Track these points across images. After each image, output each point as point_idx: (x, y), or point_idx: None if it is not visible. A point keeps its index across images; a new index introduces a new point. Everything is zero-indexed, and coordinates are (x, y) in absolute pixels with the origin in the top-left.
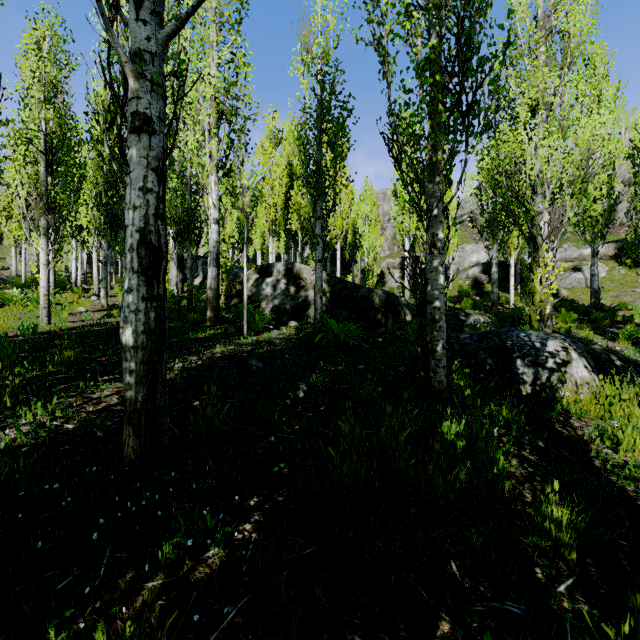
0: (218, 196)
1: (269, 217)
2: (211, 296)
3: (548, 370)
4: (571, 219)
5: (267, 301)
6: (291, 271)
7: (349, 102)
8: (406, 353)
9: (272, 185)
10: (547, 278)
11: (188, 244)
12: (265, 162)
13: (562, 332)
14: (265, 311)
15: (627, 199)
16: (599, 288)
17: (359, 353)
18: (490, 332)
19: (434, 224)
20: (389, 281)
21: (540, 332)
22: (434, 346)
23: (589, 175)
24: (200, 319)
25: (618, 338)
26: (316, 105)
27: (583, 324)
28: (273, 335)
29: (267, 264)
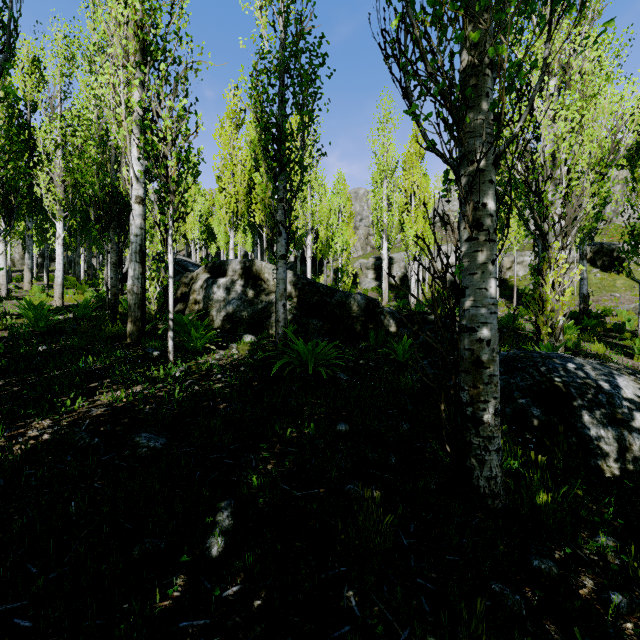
0: (143, 166)
1: (229, 208)
2: (132, 303)
3: (639, 433)
4: (589, 212)
5: (218, 307)
6: (249, 270)
7: (321, 43)
8: (402, 388)
9: (233, 171)
10: (559, 283)
11: (112, 233)
12: (225, 144)
13: (570, 346)
14: (215, 320)
15: (624, 196)
16: (588, 293)
17: (336, 391)
18: (518, 359)
19: (478, 186)
20: (363, 282)
21: (590, 360)
22: (479, 411)
23: (613, 158)
24: (122, 333)
25: (634, 354)
26: (278, 52)
27: (585, 335)
28: (214, 360)
29: (220, 261)
